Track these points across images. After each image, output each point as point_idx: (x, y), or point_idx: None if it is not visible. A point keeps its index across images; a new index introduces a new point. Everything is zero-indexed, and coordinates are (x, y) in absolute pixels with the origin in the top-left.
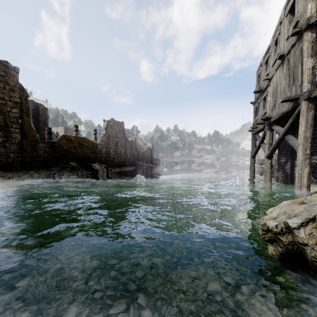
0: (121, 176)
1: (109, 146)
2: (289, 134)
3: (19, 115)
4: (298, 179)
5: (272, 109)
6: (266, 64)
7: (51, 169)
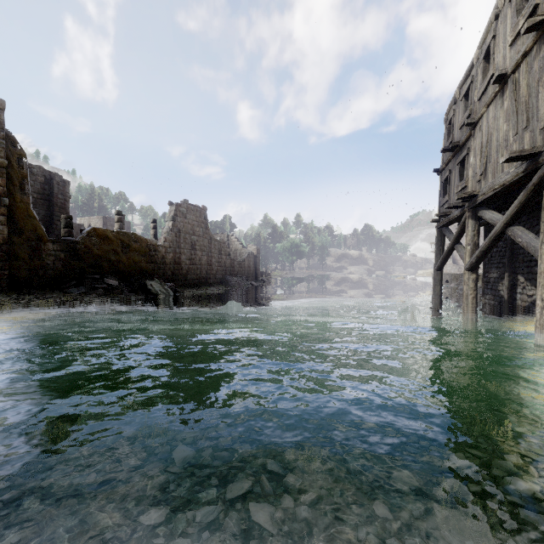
0: (200, 303)
1: (180, 249)
2: (515, 225)
3: (5, 189)
4: (542, 311)
5: (479, 179)
6: (464, 99)
7: (68, 290)
